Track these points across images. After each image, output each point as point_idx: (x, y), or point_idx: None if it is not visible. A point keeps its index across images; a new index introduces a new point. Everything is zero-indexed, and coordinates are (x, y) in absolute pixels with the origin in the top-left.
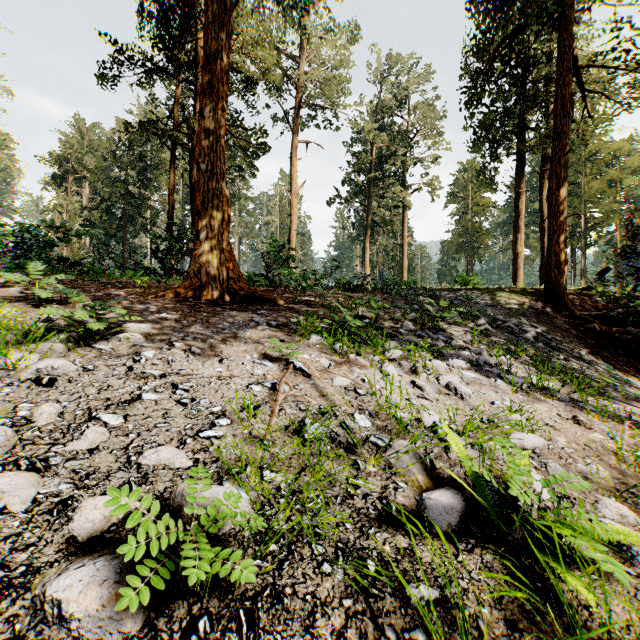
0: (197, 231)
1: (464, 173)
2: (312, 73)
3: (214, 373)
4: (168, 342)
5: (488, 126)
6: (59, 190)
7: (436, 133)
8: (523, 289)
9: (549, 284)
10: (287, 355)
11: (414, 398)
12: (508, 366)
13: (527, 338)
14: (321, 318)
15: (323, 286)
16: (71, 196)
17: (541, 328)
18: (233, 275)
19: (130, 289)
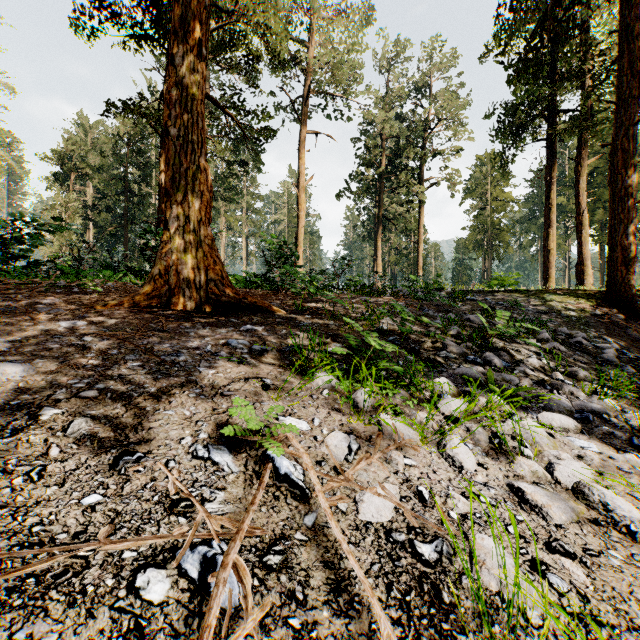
0: (165, 217)
1: (481, 167)
2: (321, 55)
3: (72, 515)
4: (36, 406)
5: (515, 110)
6: (57, 188)
7: (454, 123)
8: (575, 291)
9: (613, 285)
10: (268, 426)
11: (543, 555)
12: (624, 417)
13: (609, 359)
14: (331, 335)
15: (333, 288)
16: (70, 194)
17: (616, 343)
18: (214, 276)
19: (84, 294)
